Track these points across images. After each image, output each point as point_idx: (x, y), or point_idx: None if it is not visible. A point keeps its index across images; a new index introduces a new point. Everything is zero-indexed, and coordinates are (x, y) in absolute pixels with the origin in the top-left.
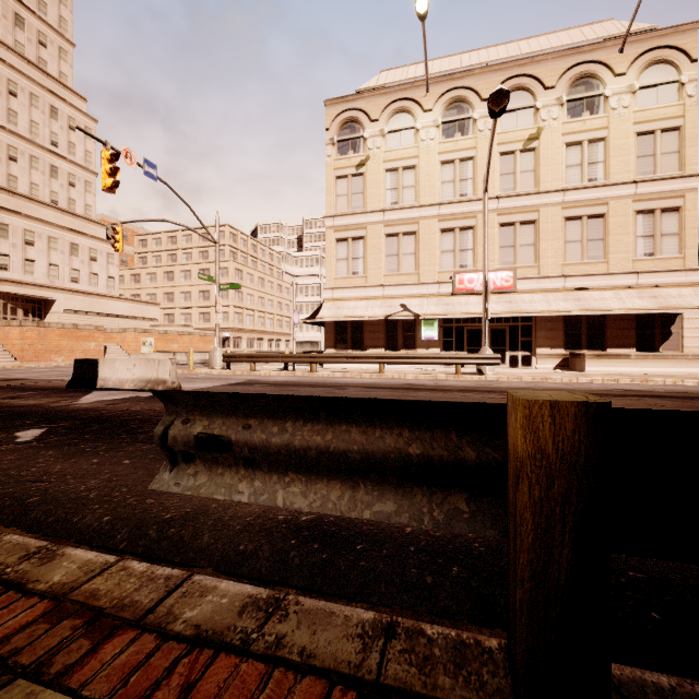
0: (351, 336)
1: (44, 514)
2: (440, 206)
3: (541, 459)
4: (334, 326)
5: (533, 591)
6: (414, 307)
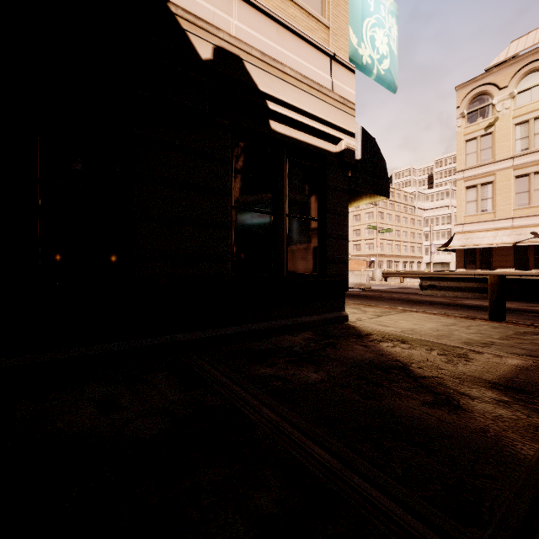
0: (479, 259)
1: None
2: None
3: (491, 283)
4: (464, 251)
5: (490, 301)
6: None
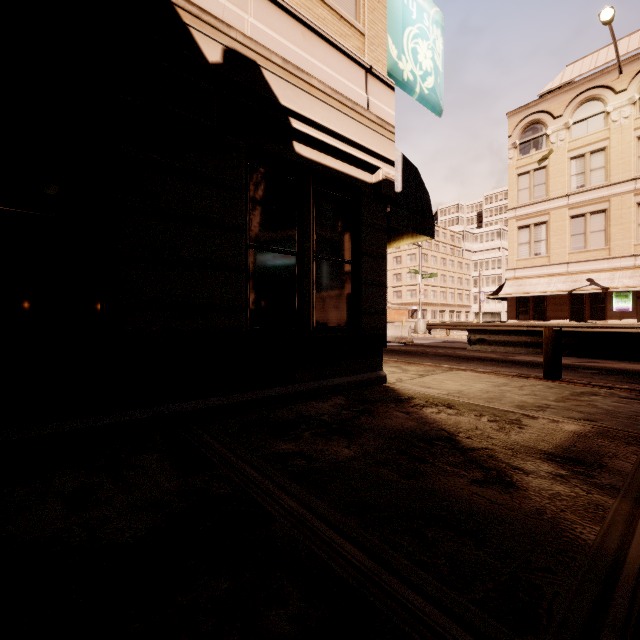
0: (532, 309)
1: None
2: (637, 181)
3: (546, 337)
4: (516, 300)
5: (545, 357)
6: (602, 281)
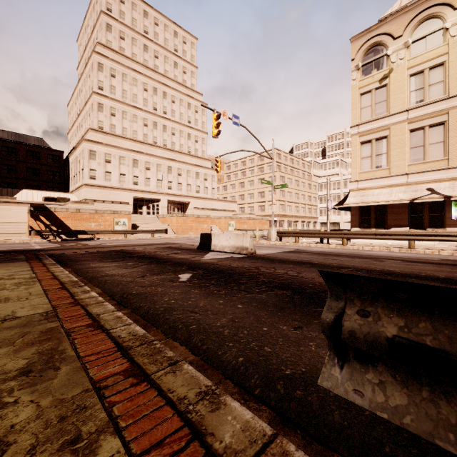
0: (374, 218)
1: (200, 342)
2: None
3: None
4: (359, 210)
5: None
6: (443, 190)
